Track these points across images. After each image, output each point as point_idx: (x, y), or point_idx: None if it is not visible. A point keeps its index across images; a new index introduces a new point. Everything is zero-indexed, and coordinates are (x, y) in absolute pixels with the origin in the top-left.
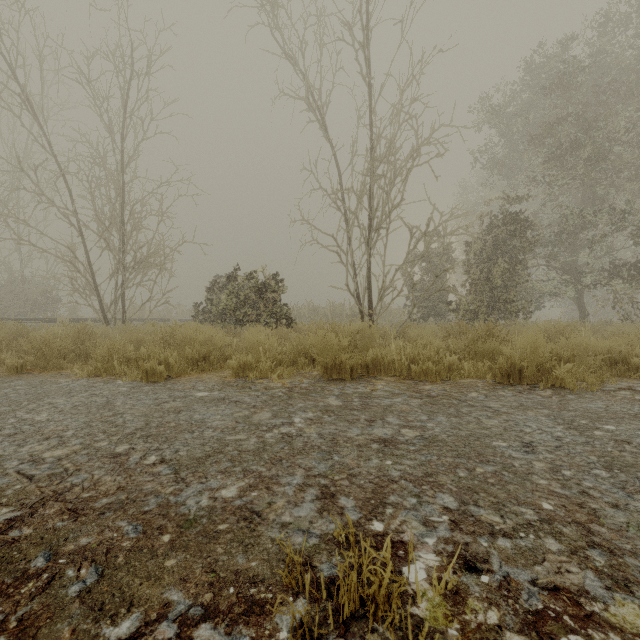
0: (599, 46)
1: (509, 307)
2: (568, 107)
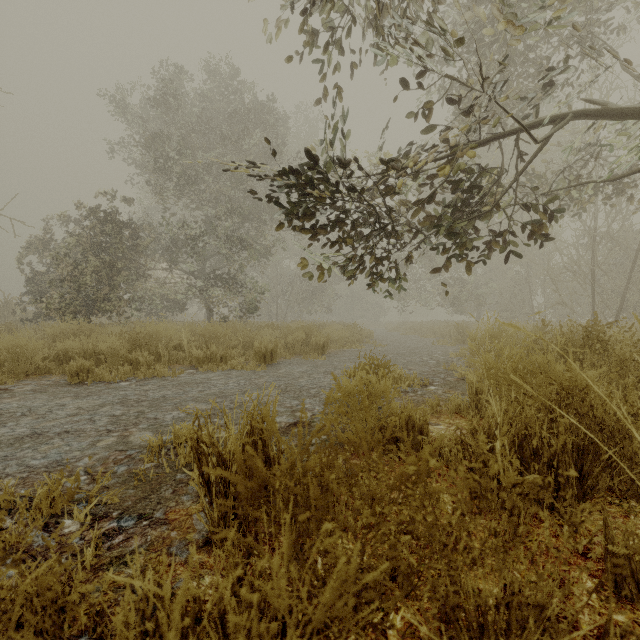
0: (211, 90)
1: (103, 306)
2: (178, 128)
